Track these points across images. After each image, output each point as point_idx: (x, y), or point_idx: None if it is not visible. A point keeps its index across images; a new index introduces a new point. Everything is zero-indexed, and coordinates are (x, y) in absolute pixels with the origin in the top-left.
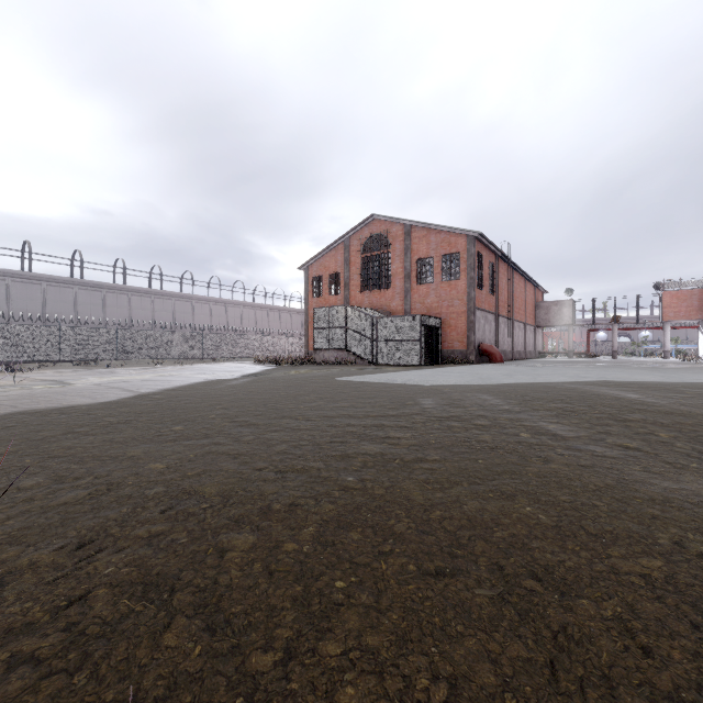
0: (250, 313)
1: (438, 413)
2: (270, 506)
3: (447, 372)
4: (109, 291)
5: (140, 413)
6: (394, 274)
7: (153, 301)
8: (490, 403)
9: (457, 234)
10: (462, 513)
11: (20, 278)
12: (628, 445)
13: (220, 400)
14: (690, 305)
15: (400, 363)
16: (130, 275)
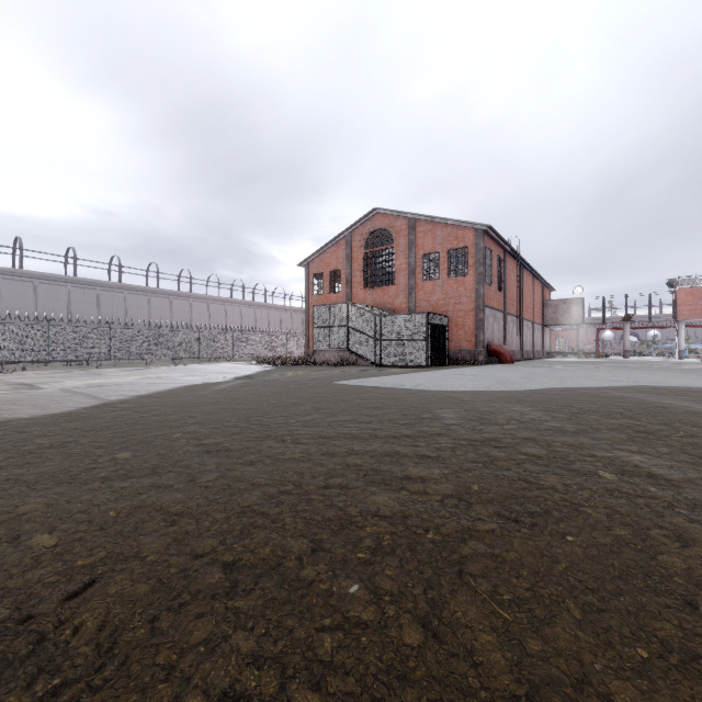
0: (250, 312)
1: (468, 434)
2: None
3: (459, 375)
4: (103, 289)
5: (87, 431)
6: (398, 270)
7: (149, 299)
8: (530, 419)
9: (465, 228)
10: None
11: (10, 275)
12: None
13: (196, 410)
14: None
15: (405, 363)
16: (126, 272)
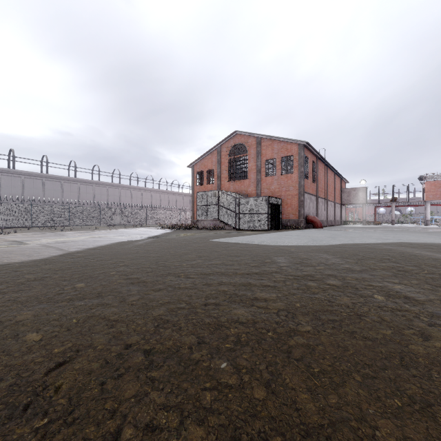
0: (157, 196)
1: (293, 272)
2: (119, 433)
3: (288, 235)
4: (65, 182)
5: (57, 270)
6: (250, 169)
7: (94, 188)
8: (332, 262)
9: (292, 143)
10: None
11: (7, 173)
12: None
13: (124, 257)
14: None
15: (254, 228)
16: (79, 171)
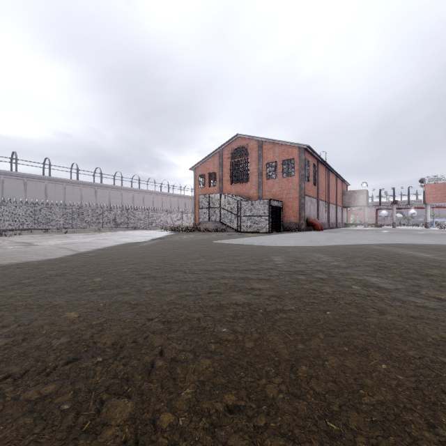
0: (159, 198)
1: (287, 268)
2: (154, 363)
3: (288, 237)
4: (67, 184)
5: (74, 267)
6: (252, 172)
7: (96, 190)
8: (323, 260)
9: (293, 146)
10: (327, 372)
11: (9, 175)
12: (440, 297)
13: (133, 257)
14: (443, 193)
15: (255, 230)
16: (81, 173)
